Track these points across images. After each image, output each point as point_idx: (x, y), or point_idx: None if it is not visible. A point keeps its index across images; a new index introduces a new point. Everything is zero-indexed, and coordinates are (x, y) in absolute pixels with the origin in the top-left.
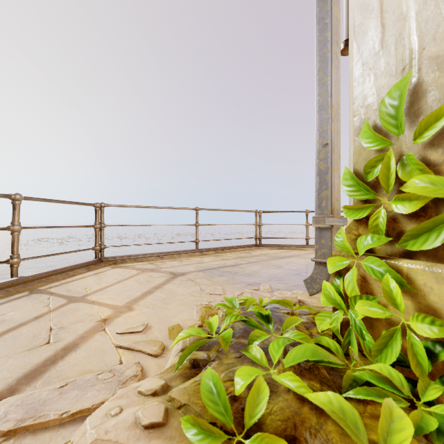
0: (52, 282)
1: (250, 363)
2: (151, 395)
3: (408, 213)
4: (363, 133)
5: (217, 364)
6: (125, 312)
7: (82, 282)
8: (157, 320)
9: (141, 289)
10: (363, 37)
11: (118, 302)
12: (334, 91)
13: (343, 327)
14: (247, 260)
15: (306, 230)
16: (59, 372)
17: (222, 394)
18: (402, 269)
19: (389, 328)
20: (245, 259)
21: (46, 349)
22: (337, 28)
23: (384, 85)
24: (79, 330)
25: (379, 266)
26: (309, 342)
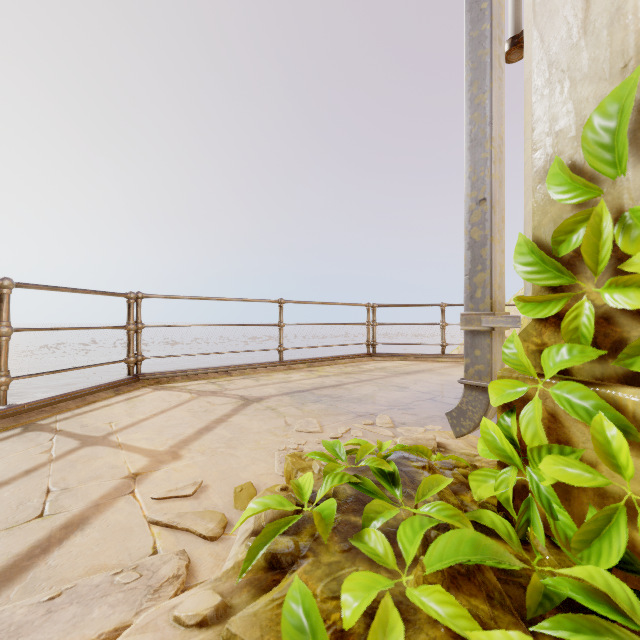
0: (60, 412)
1: (366, 563)
2: (196, 625)
3: (633, 309)
4: (552, 177)
5: (311, 565)
6: (168, 462)
7: (106, 412)
8: (216, 475)
9: (194, 424)
10: (550, 19)
11: (158, 444)
12: (496, 116)
13: (517, 494)
14: (355, 377)
15: (442, 333)
16: (51, 570)
17: (320, 633)
18: (625, 404)
19: (600, 502)
20: (353, 376)
21: (35, 528)
22: (500, 16)
23: (589, 96)
24: (93, 493)
25: (583, 397)
26: (464, 522)
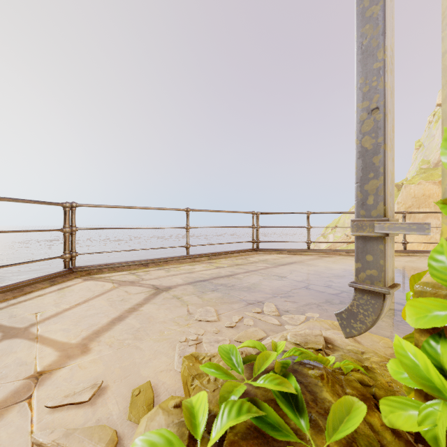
0: None
1: None
2: None
3: None
4: None
5: None
6: (76, 357)
7: (37, 302)
8: (118, 372)
9: (110, 313)
10: None
11: (72, 336)
12: (388, 26)
13: (446, 432)
14: (244, 268)
15: (308, 233)
16: None
17: None
18: None
19: None
20: (243, 267)
21: None
22: None
23: None
24: None
25: None
26: None
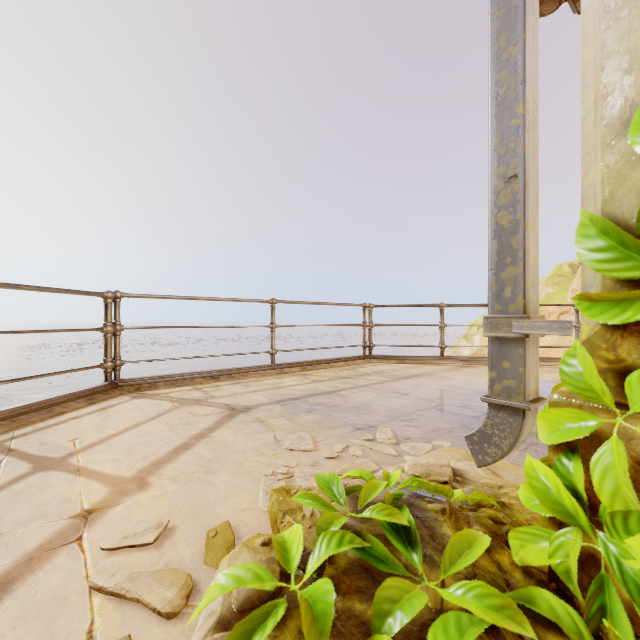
0: (19, 426)
1: None
2: None
3: None
4: (639, 126)
5: None
6: (132, 493)
7: (73, 425)
8: (188, 511)
9: (171, 440)
10: None
11: (124, 468)
12: (529, 73)
13: (580, 564)
14: (351, 382)
15: (441, 334)
16: None
17: None
18: None
19: None
20: (349, 381)
21: None
22: None
23: None
24: (29, 541)
25: None
26: (518, 620)
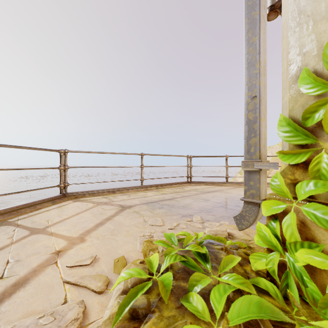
0: (21, 214)
1: (191, 317)
2: None
3: None
4: (302, 79)
5: (157, 318)
6: (78, 244)
7: (47, 214)
8: (104, 251)
9: (94, 221)
10: None
11: (73, 233)
12: (262, 49)
13: (279, 268)
14: (181, 194)
15: (226, 171)
16: (2, 314)
17: None
18: None
19: None
20: (180, 194)
21: None
22: None
23: (326, 29)
24: (33, 263)
25: (325, 213)
26: (250, 288)
